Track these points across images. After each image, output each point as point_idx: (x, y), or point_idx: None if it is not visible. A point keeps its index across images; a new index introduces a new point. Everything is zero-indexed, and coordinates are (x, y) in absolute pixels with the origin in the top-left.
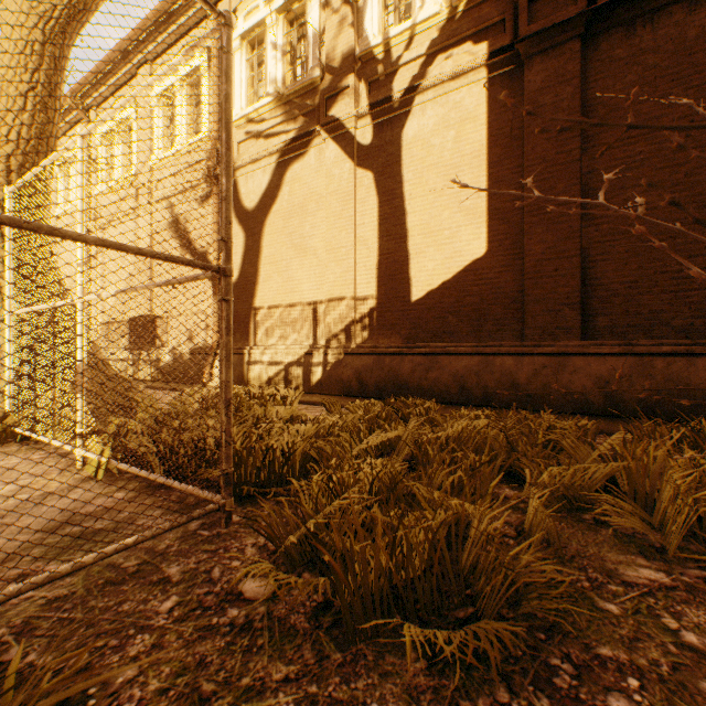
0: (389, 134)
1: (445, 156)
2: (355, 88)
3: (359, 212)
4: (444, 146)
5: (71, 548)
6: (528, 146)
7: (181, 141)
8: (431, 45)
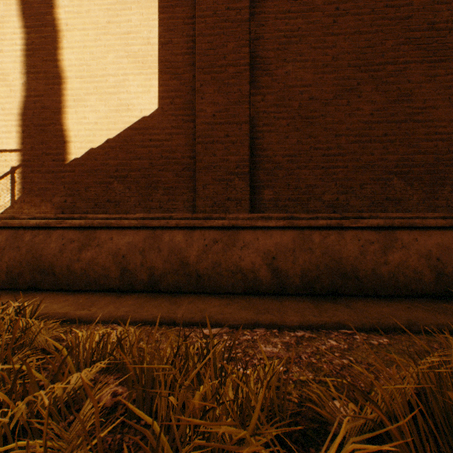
0: None
1: None
2: None
3: None
4: None
5: None
6: None
7: None
8: None
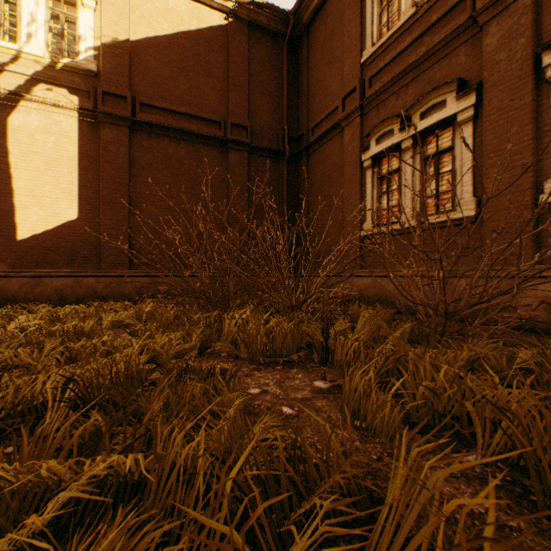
0: None
1: (48, 150)
2: None
3: None
4: (47, 143)
5: None
6: (104, 168)
7: None
8: (37, 74)
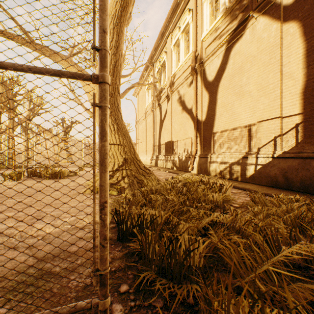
0: None
1: None
2: None
3: (284, 55)
4: None
5: None
6: None
7: (181, 61)
8: None
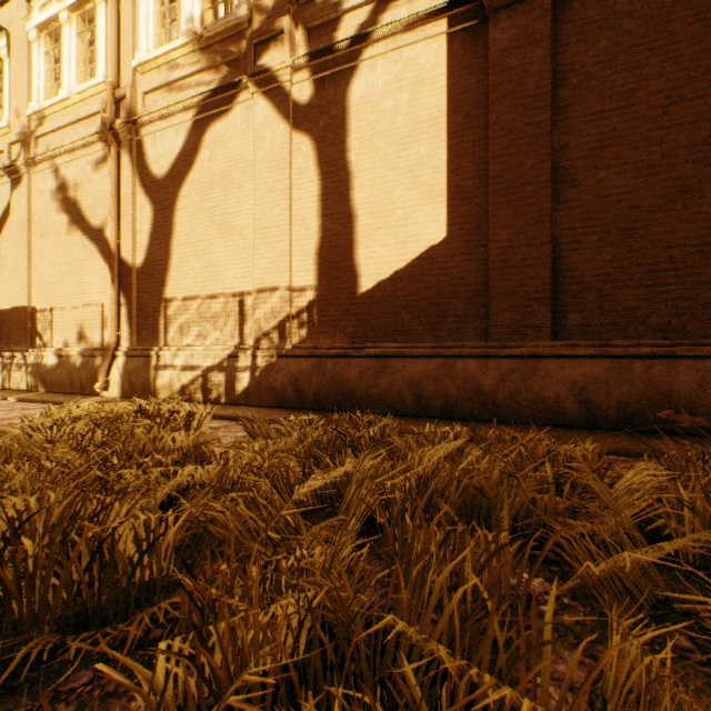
0: (332, 92)
1: (398, 122)
2: (291, 34)
3: (295, 185)
4: (396, 110)
5: None
6: (494, 114)
7: (69, 87)
8: None
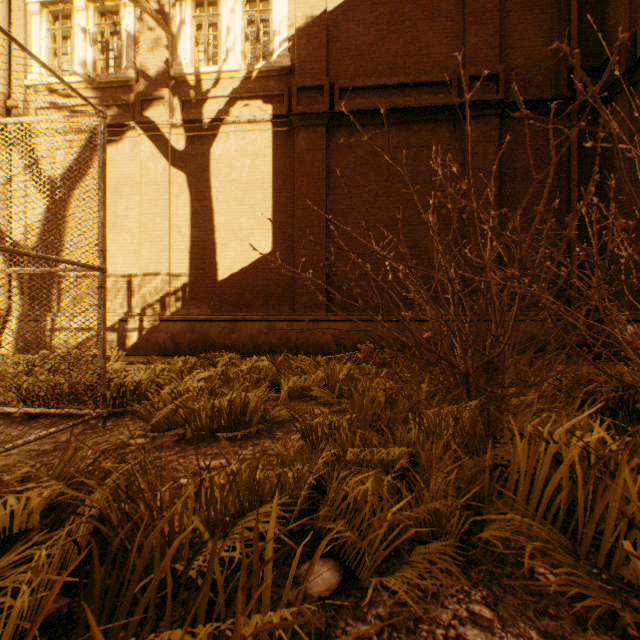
0: (200, 147)
1: (244, 176)
2: (170, 101)
3: (173, 204)
4: (243, 168)
5: (24, 431)
6: (298, 184)
7: None
8: (234, 92)
